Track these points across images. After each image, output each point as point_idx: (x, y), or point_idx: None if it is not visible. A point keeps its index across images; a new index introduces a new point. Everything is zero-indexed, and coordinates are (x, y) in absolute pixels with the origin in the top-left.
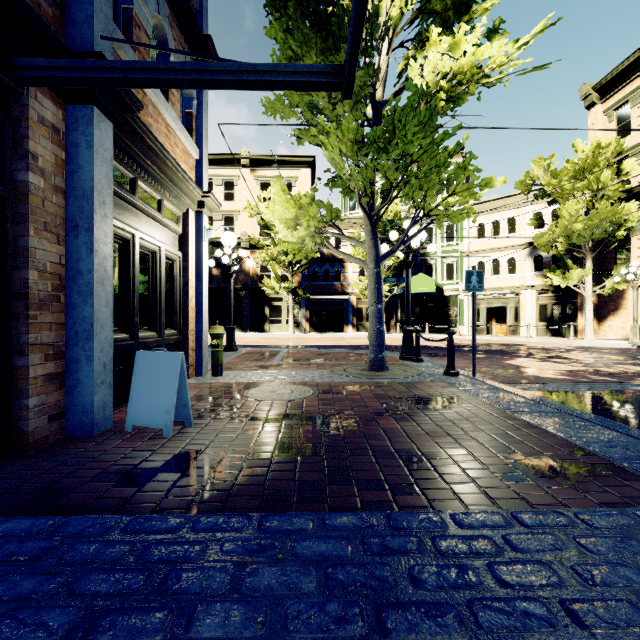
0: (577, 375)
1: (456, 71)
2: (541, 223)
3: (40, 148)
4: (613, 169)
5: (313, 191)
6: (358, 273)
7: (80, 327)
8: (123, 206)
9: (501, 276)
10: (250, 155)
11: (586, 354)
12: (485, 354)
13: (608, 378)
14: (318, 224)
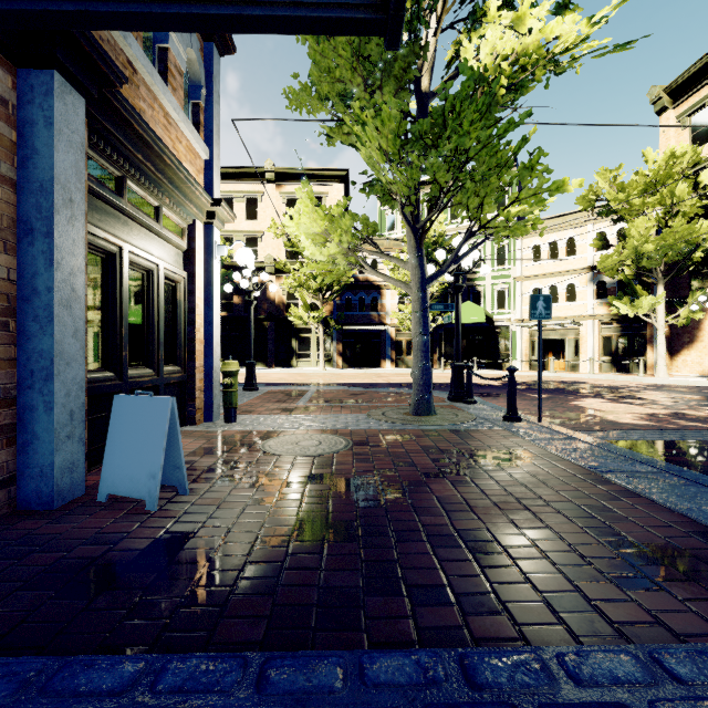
0: (661, 420)
1: (519, 53)
2: (606, 244)
3: None
4: (690, 181)
5: (346, 209)
6: (397, 301)
7: (36, 364)
8: (106, 211)
9: (559, 304)
10: (275, 168)
11: (662, 394)
12: (545, 394)
13: (700, 424)
14: (352, 239)
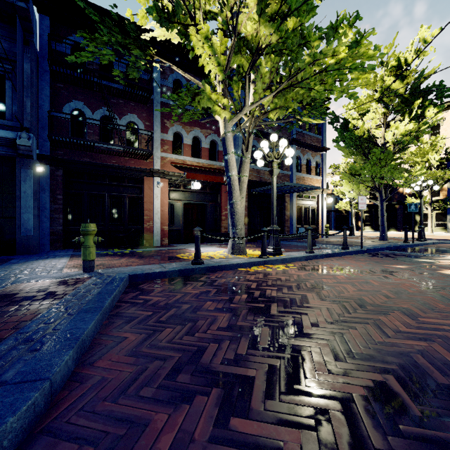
0: None
1: (400, 134)
2: None
3: (286, 199)
4: None
5: None
6: None
7: (291, 224)
8: (300, 201)
9: None
10: None
11: None
12: None
13: None
14: (358, 191)
